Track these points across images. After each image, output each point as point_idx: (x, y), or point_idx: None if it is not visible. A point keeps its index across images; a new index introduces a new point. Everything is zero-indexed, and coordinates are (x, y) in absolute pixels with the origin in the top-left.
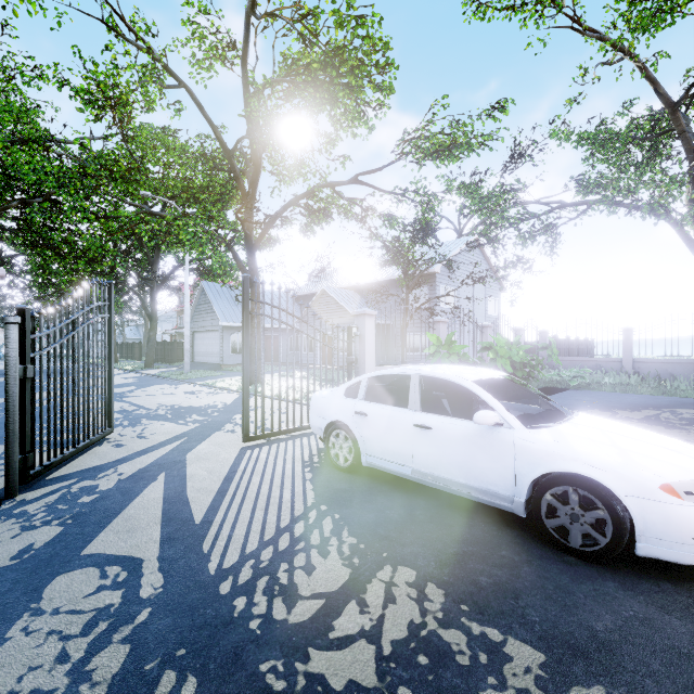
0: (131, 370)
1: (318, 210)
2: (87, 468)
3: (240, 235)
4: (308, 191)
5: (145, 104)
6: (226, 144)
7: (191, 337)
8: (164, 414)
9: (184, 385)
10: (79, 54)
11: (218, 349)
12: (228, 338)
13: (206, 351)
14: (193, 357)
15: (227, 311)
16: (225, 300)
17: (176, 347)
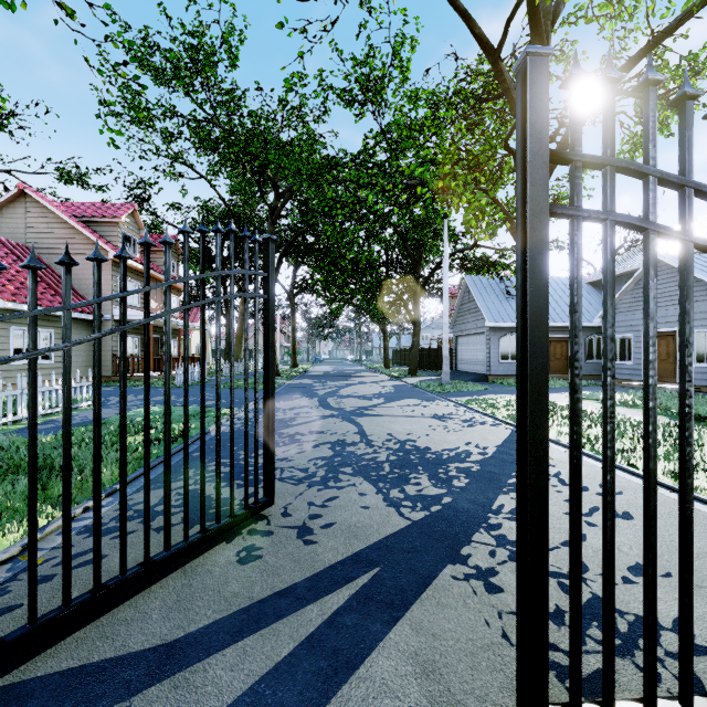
0: (396, 377)
1: (667, 92)
2: (94, 665)
3: (511, 207)
4: (655, 36)
5: (399, 78)
6: (488, 42)
7: (454, 342)
8: (380, 463)
9: (437, 402)
10: (336, 49)
11: (483, 356)
12: (496, 342)
13: (470, 359)
14: (456, 364)
15: (494, 309)
16: (492, 296)
17: (439, 353)
